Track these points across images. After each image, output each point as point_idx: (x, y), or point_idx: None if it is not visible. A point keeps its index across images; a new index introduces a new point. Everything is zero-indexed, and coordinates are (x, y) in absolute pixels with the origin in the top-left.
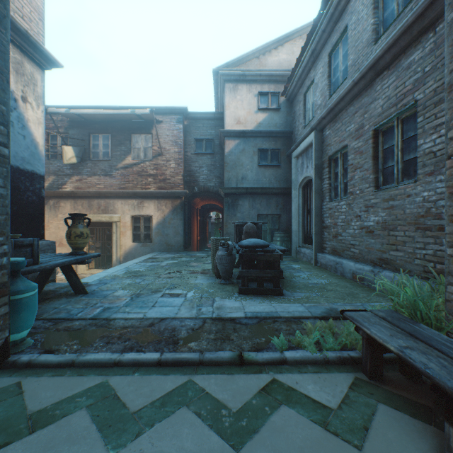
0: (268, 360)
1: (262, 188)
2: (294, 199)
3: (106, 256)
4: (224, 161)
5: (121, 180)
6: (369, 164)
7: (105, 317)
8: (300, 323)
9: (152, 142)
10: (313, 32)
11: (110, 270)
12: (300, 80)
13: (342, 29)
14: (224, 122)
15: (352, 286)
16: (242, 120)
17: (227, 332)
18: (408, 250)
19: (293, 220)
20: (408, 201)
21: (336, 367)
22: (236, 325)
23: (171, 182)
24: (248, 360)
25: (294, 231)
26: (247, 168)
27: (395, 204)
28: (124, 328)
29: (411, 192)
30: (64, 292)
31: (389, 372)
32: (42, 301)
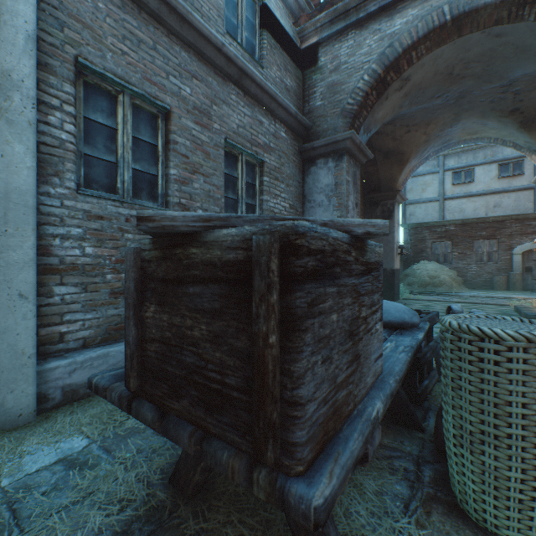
0: None
1: None
2: None
3: None
4: None
5: None
6: (222, 183)
7: None
8: None
9: None
10: None
11: None
12: None
13: None
14: None
15: None
16: None
17: None
18: None
19: None
20: None
21: None
22: None
23: None
24: None
25: None
26: None
27: None
28: None
29: None
30: None
31: None
32: None
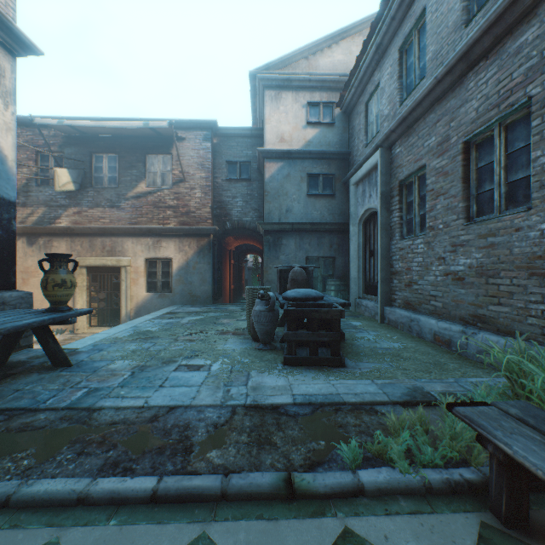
0: (334, 489)
1: (312, 224)
2: (352, 238)
3: (113, 310)
4: (263, 189)
5: (132, 213)
6: (458, 188)
7: (86, 406)
8: (374, 413)
9: (172, 165)
10: (379, 21)
11: (112, 329)
12: (360, 85)
13: (418, 13)
14: (263, 140)
15: (435, 352)
16: (286, 137)
17: (267, 430)
18: (516, 305)
19: (351, 264)
20: (517, 236)
21: (445, 501)
22: (281, 417)
23: (196, 216)
24: (302, 490)
25: (352, 278)
26: (293, 198)
27: (497, 242)
28: (111, 426)
29: (522, 224)
30: (38, 364)
31: (534, 510)
32: (1, 380)
